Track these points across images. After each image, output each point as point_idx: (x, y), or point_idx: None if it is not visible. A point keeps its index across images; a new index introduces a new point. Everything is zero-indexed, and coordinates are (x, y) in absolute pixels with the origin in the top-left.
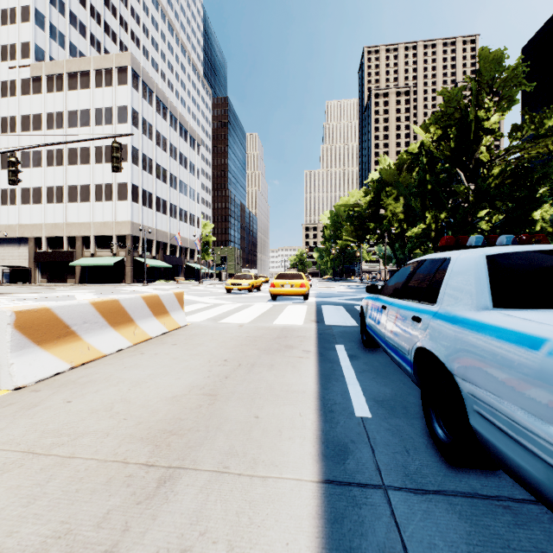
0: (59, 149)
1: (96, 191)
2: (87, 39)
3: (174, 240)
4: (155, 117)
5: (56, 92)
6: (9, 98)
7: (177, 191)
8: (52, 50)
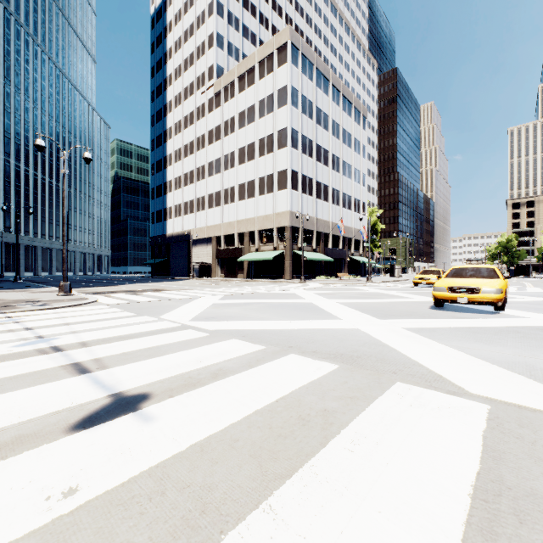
0: (232, 152)
1: (259, 185)
2: (257, 46)
3: (337, 230)
4: (315, 92)
5: (230, 100)
6: (201, 119)
7: (339, 174)
8: (229, 66)
